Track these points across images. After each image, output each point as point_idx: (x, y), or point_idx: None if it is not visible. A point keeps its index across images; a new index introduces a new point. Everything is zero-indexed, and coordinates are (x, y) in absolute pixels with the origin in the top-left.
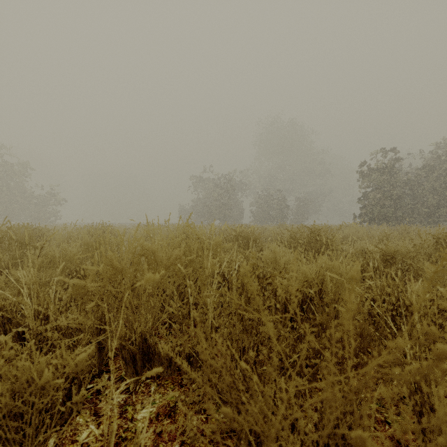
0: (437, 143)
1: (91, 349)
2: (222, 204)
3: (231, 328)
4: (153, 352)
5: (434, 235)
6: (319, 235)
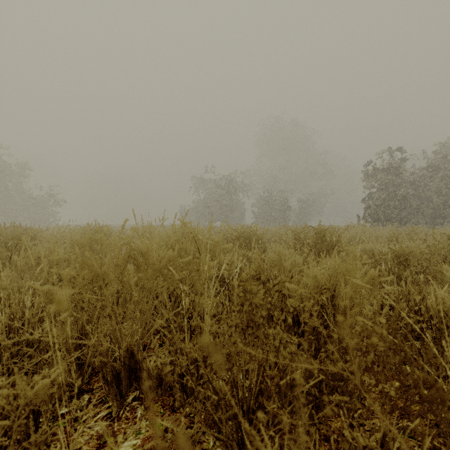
0: (442, 143)
1: (56, 374)
2: (223, 205)
3: (231, 348)
4: (141, 369)
5: (449, 235)
6: (325, 236)
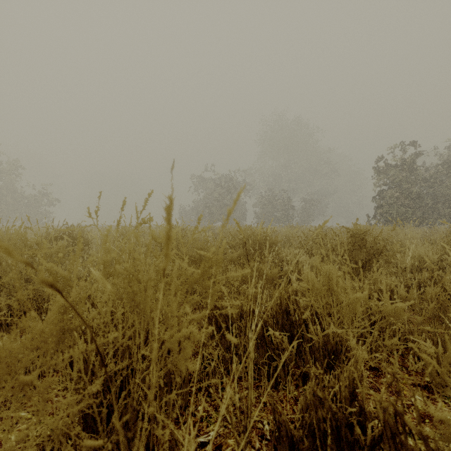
0: None
1: None
2: (224, 204)
3: None
4: None
5: None
6: (364, 240)
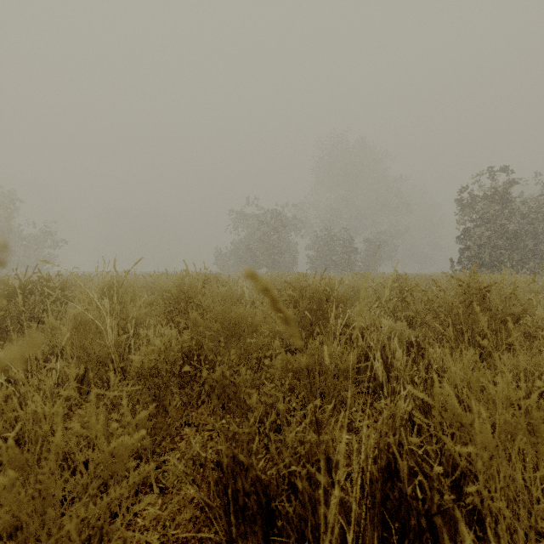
0: None
1: None
2: (270, 246)
3: None
4: None
5: None
6: (486, 298)
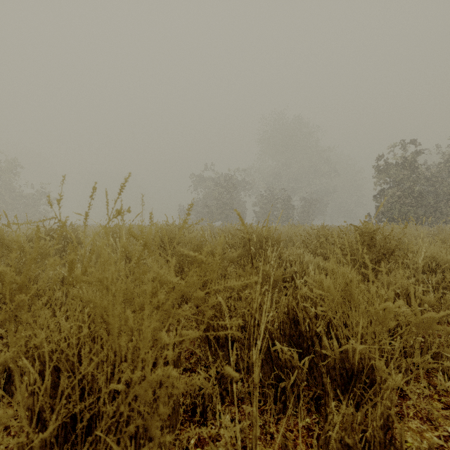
0: None
1: None
2: (224, 204)
3: None
4: None
5: None
6: (374, 239)
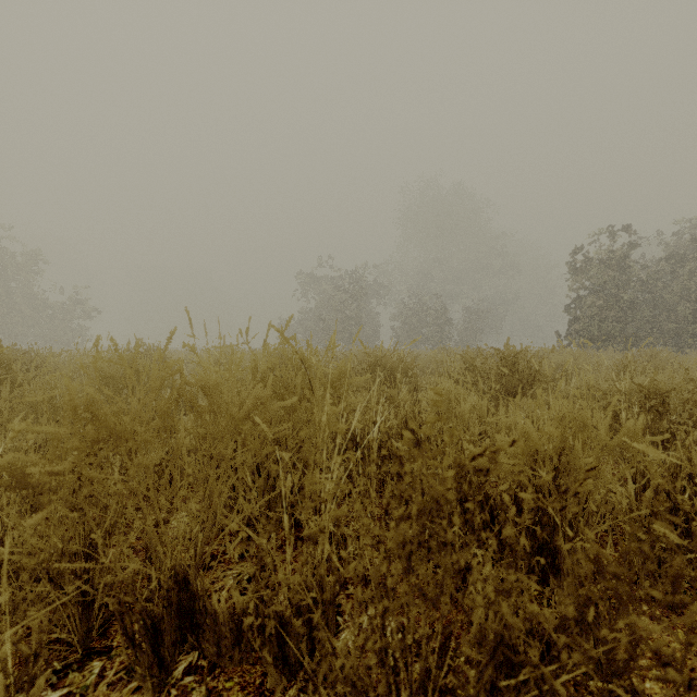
0: (690, 219)
1: (1, 655)
2: (347, 317)
3: (385, 601)
4: (201, 611)
5: None
6: (517, 363)
